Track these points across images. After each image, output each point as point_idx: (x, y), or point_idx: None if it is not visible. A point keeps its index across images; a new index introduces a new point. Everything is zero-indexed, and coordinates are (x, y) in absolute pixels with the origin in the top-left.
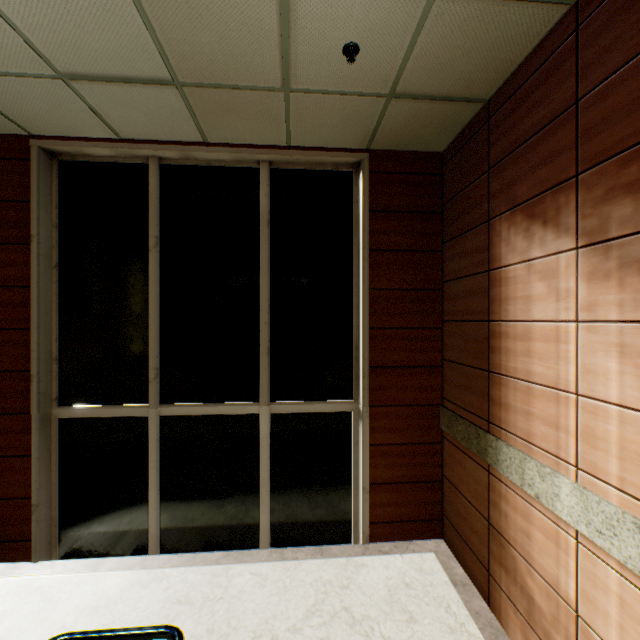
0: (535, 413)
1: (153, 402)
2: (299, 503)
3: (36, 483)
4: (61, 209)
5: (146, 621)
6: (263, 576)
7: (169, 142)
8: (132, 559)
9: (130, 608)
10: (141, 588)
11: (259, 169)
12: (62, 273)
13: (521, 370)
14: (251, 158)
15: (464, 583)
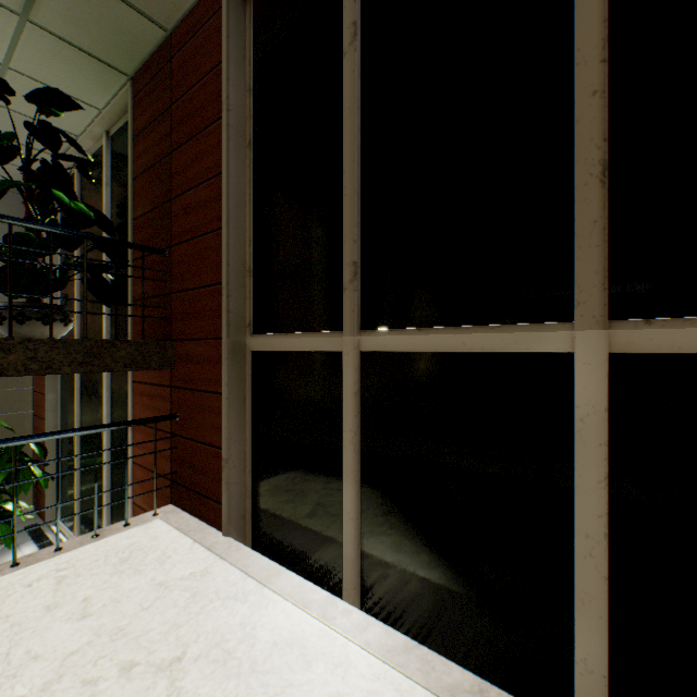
0: None
1: (348, 325)
2: None
3: (225, 431)
4: (254, 65)
5: None
6: None
7: None
8: (313, 591)
9: (263, 696)
10: (298, 661)
11: None
12: (254, 152)
13: None
14: None
15: None
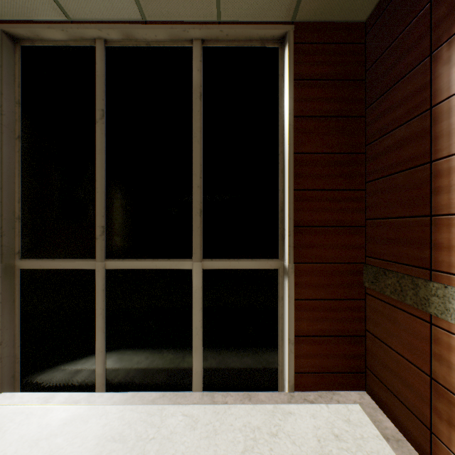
0: None
1: (99, 256)
2: (228, 351)
3: None
4: (23, 88)
5: None
6: (194, 418)
7: (112, 22)
8: (79, 395)
9: (67, 443)
10: (81, 423)
11: (192, 48)
12: (24, 144)
13: None
14: (185, 36)
15: (397, 438)
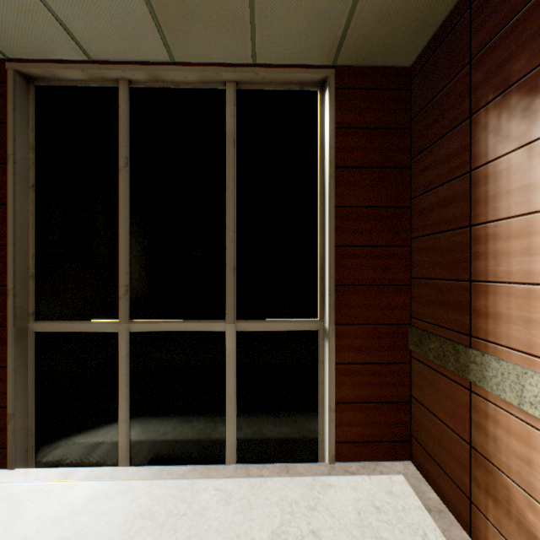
0: (539, 319)
1: (123, 318)
2: (265, 420)
3: (12, 393)
4: (37, 132)
5: (106, 536)
6: (228, 493)
7: (137, 63)
8: (102, 470)
9: (93, 521)
10: (106, 500)
11: (225, 90)
12: (38, 193)
13: (518, 272)
14: (217, 78)
15: (439, 509)
